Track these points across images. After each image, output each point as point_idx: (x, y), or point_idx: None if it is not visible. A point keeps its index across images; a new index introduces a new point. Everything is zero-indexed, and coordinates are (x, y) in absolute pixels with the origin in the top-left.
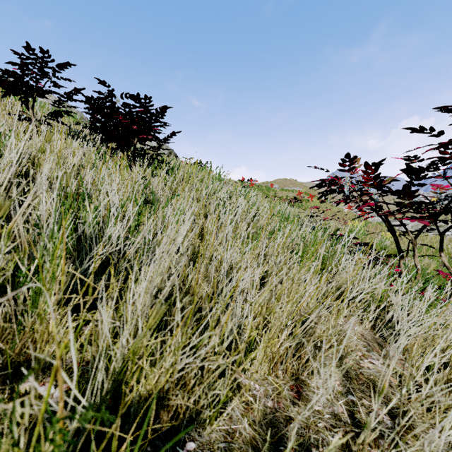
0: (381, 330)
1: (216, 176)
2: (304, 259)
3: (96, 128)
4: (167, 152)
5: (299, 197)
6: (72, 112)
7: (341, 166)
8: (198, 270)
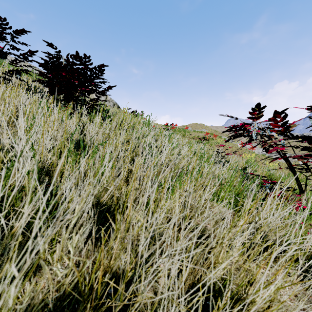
0: (304, 278)
1: (146, 122)
2: (234, 217)
3: (42, 82)
4: (112, 104)
5: (206, 136)
6: (29, 71)
7: (251, 114)
8: (123, 215)
